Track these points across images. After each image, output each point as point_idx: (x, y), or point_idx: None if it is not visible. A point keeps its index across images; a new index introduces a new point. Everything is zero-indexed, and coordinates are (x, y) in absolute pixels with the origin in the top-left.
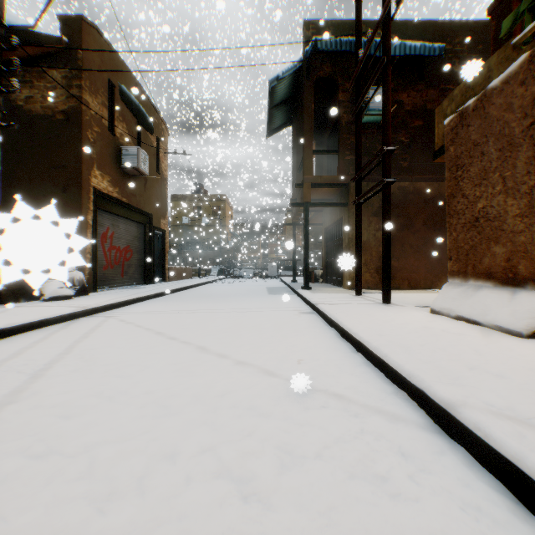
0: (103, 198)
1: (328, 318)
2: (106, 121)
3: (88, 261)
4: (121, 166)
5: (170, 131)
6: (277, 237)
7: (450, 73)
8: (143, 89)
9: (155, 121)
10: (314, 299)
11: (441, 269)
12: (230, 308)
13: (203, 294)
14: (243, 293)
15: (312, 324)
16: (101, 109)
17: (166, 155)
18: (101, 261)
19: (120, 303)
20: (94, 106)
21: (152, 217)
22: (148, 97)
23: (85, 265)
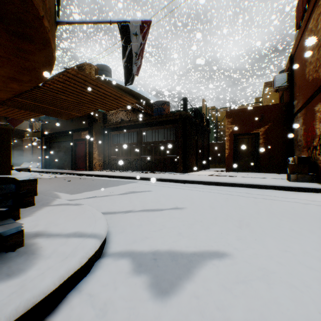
0: None
1: None
2: None
3: None
4: None
5: None
6: None
7: None
8: None
9: None
10: None
11: None
12: None
13: None
14: None
15: None
16: None
17: None
18: None
19: None
20: None
21: None
22: None
23: None
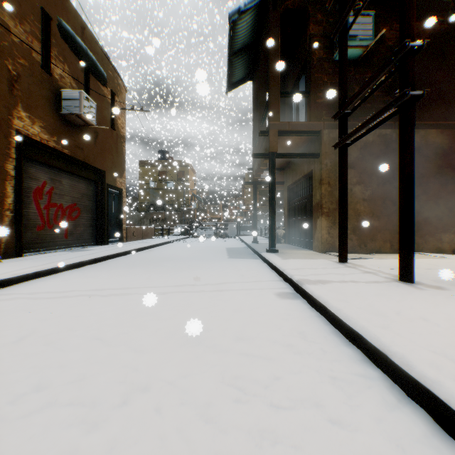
0: (34, 146)
1: (338, 321)
2: (38, 56)
3: (7, 219)
4: (61, 113)
5: (121, 80)
6: (236, 200)
7: (439, 3)
8: (93, 35)
9: (109, 74)
10: (292, 271)
11: (428, 229)
12: (174, 285)
13: (154, 258)
14: (200, 257)
15: (311, 336)
16: (30, 40)
17: (123, 112)
18: (34, 220)
19: (25, 277)
20: (17, 33)
21: (105, 174)
22: (99, 45)
23: (2, 224)
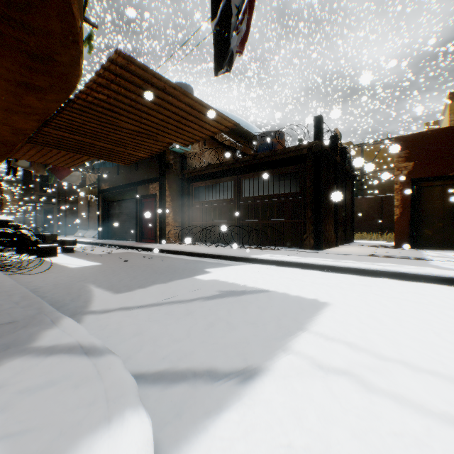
0: None
1: None
2: None
3: None
4: None
5: None
6: None
7: None
8: None
9: None
10: None
11: None
12: None
13: None
14: None
15: None
16: None
17: None
18: None
19: None
20: None
21: None
22: None
23: None
